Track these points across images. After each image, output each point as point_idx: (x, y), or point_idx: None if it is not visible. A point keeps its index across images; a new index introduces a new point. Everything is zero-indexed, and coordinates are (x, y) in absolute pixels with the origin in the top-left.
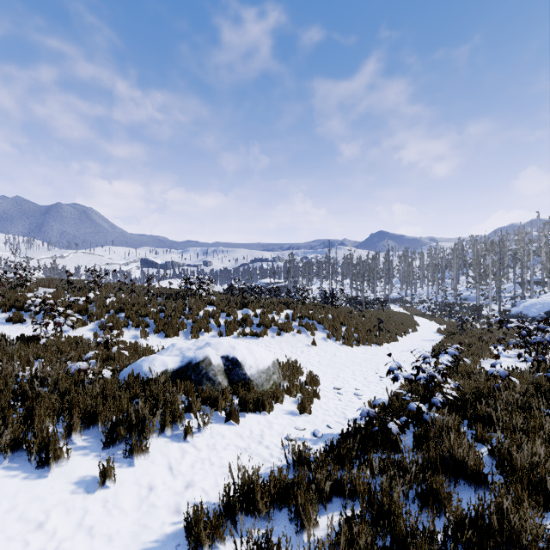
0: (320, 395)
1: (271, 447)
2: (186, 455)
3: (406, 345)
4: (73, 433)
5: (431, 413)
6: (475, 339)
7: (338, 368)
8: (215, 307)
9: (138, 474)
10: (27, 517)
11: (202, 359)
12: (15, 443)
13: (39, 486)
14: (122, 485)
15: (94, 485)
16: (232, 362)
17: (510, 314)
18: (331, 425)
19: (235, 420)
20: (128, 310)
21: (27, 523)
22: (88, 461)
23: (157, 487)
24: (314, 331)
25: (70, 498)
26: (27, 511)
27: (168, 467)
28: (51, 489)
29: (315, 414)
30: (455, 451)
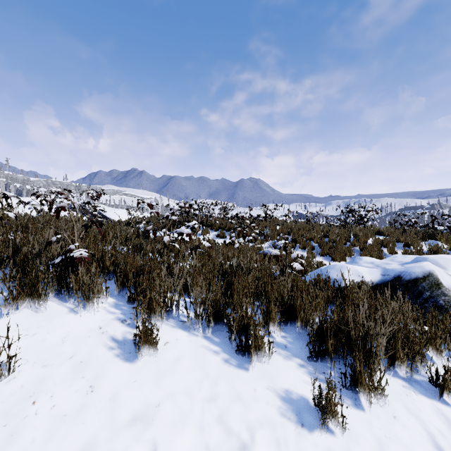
0: None
1: None
2: None
3: None
4: (270, 324)
5: None
6: None
7: None
8: (384, 236)
9: (377, 432)
10: (228, 423)
11: (421, 275)
12: (216, 314)
13: (239, 379)
14: (354, 439)
15: (308, 414)
16: None
17: None
18: None
19: None
20: (294, 233)
21: (227, 434)
22: (292, 369)
23: None
24: None
25: (278, 420)
26: (227, 412)
27: (432, 445)
28: (253, 391)
29: None
30: None
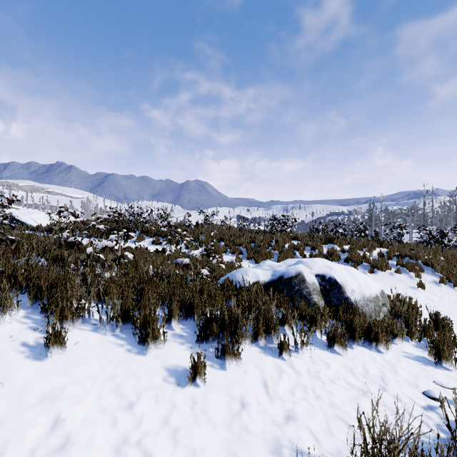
0: None
1: (403, 400)
2: (283, 374)
3: None
4: (173, 319)
5: None
6: None
7: None
8: (299, 241)
9: (229, 381)
10: (122, 391)
11: (294, 275)
12: (125, 315)
13: (137, 362)
14: (212, 388)
15: (185, 378)
16: (329, 282)
17: None
18: None
19: (339, 349)
20: (226, 240)
21: (120, 398)
22: (182, 351)
23: (250, 405)
24: (418, 272)
25: (161, 384)
26: (122, 385)
27: (262, 384)
28: (146, 368)
29: None
30: None
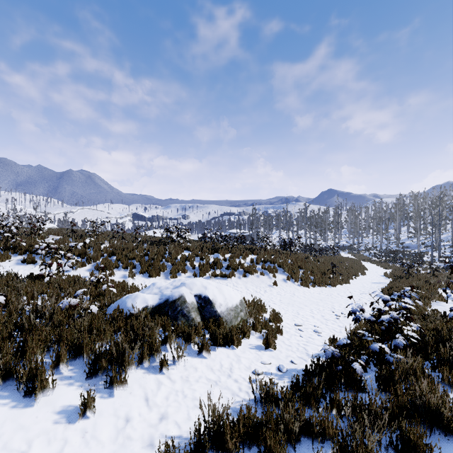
0: (283, 331)
1: (239, 381)
2: (162, 386)
3: (357, 286)
4: (61, 364)
5: (394, 354)
6: (423, 283)
7: (297, 306)
8: (190, 252)
9: (117, 405)
10: (11, 447)
11: (178, 297)
12: (6, 373)
13: (24, 415)
14: (101, 415)
15: (76, 415)
16: (204, 300)
17: (451, 260)
18: (294, 361)
19: (206, 354)
20: (119, 254)
21: None
22: (72, 391)
23: (133, 419)
24: (275, 273)
25: (53, 427)
26: (11, 441)
27: (144, 399)
28: (35, 418)
29: (279, 349)
30: (429, 399)
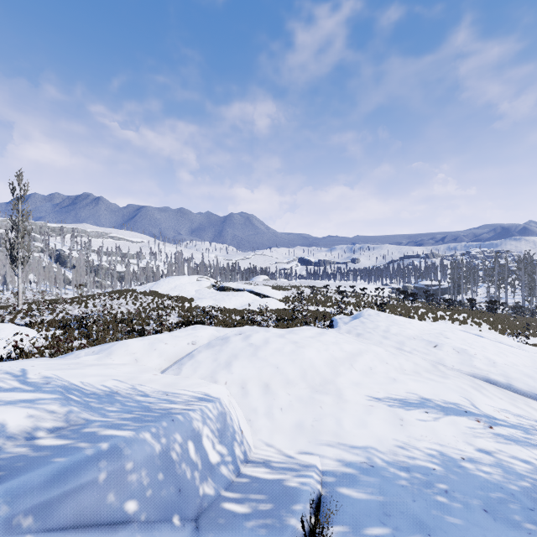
0: None
1: None
2: None
3: None
4: None
5: None
6: None
7: None
8: (423, 310)
9: None
10: None
11: None
12: None
13: None
14: None
15: None
16: None
17: None
18: None
19: None
20: (390, 309)
21: None
22: None
23: None
24: (480, 325)
25: None
26: None
27: None
28: None
29: None
30: None
